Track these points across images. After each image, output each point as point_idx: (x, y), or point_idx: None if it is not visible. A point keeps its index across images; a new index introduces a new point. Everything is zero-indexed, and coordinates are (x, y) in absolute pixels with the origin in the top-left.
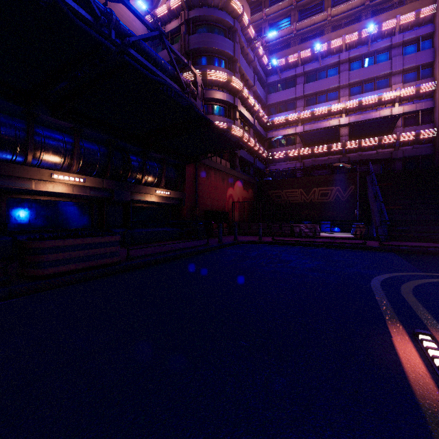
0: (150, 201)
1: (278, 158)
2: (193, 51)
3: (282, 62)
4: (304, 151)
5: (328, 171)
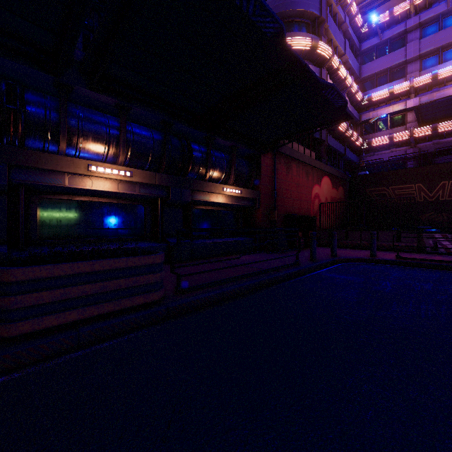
0: (216, 202)
1: (377, 146)
2: None
3: (385, 17)
4: (421, 132)
5: None
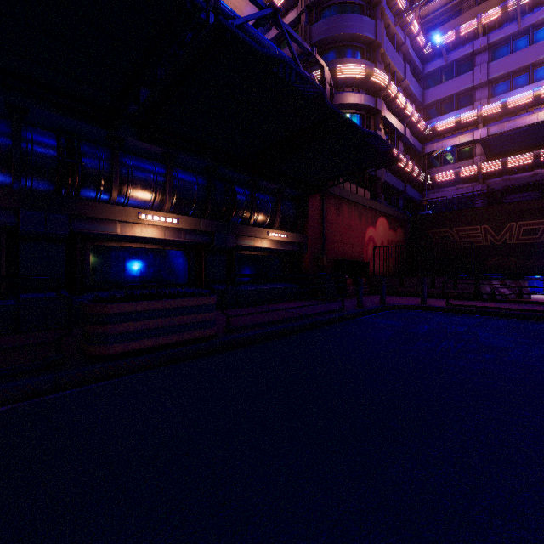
0: (261, 247)
1: (442, 182)
2: (317, 44)
3: (450, 37)
4: (489, 167)
5: (534, 194)
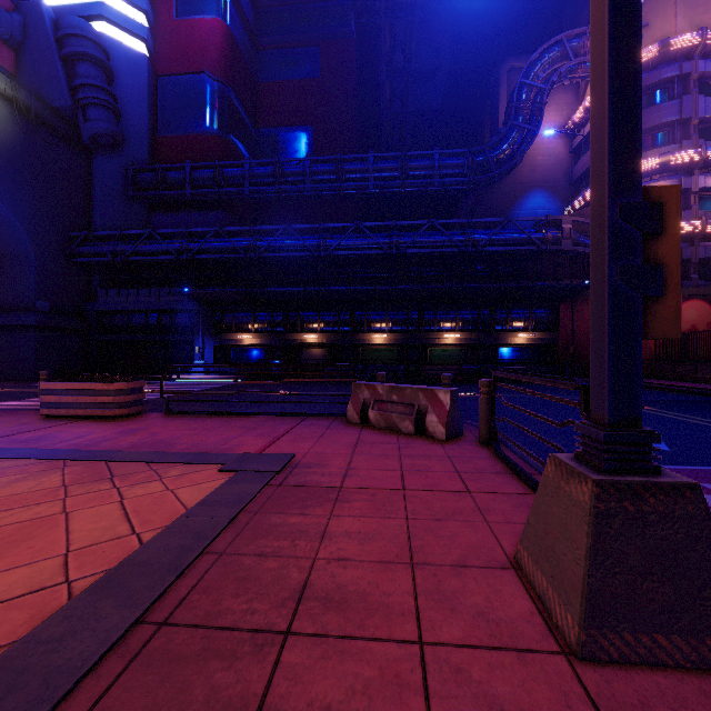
0: (514, 343)
1: None
2: None
3: None
4: None
5: None
